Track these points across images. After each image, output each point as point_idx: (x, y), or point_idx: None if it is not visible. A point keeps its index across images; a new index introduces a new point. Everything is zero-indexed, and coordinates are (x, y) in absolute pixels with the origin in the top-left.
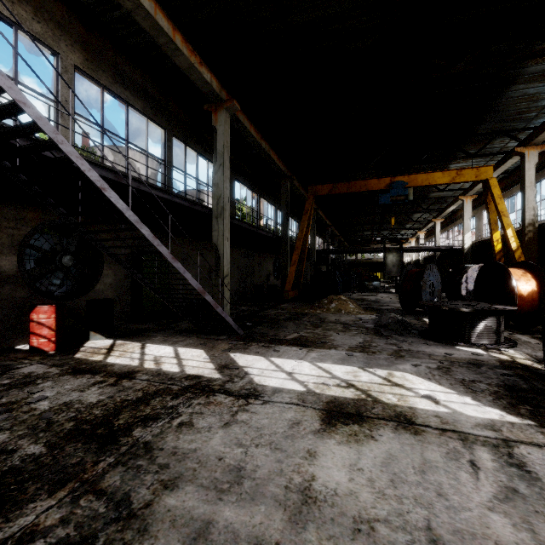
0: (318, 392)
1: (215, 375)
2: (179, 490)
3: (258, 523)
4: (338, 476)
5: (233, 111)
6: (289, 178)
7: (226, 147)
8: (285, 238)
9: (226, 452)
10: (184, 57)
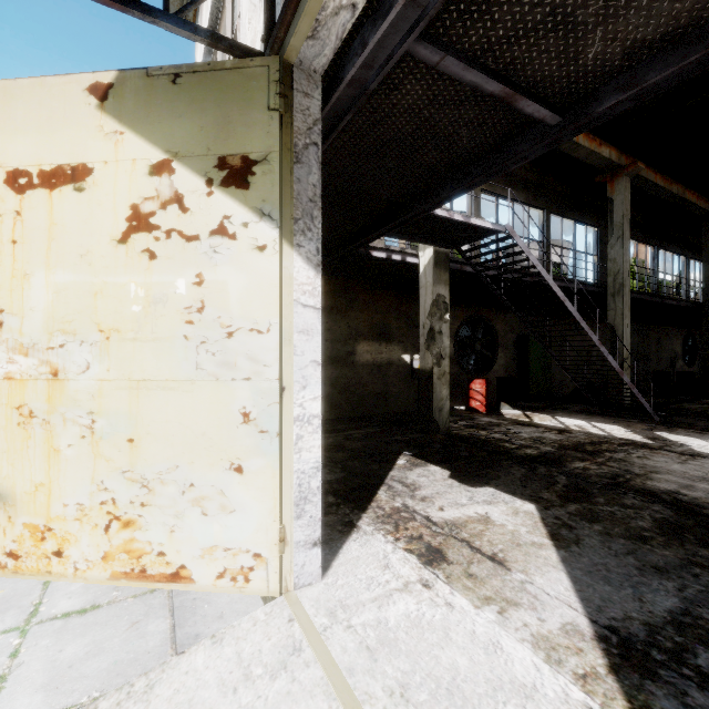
0: None
1: (647, 441)
2: (661, 475)
3: None
4: None
5: (635, 173)
6: None
7: (626, 216)
8: None
9: (688, 471)
10: (584, 149)
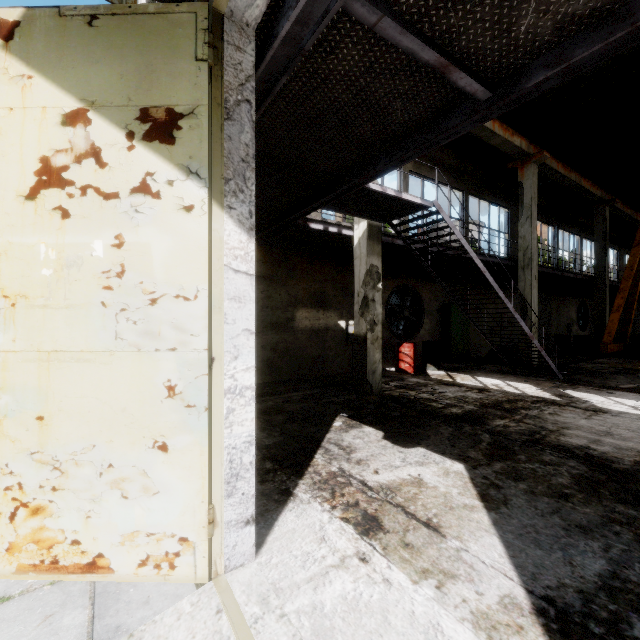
0: None
1: (556, 398)
2: (572, 430)
3: (630, 445)
4: None
5: (541, 161)
6: (607, 202)
7: (534, 199)
8: (601, 277)
9: (594, 426)
10: (499, 138)
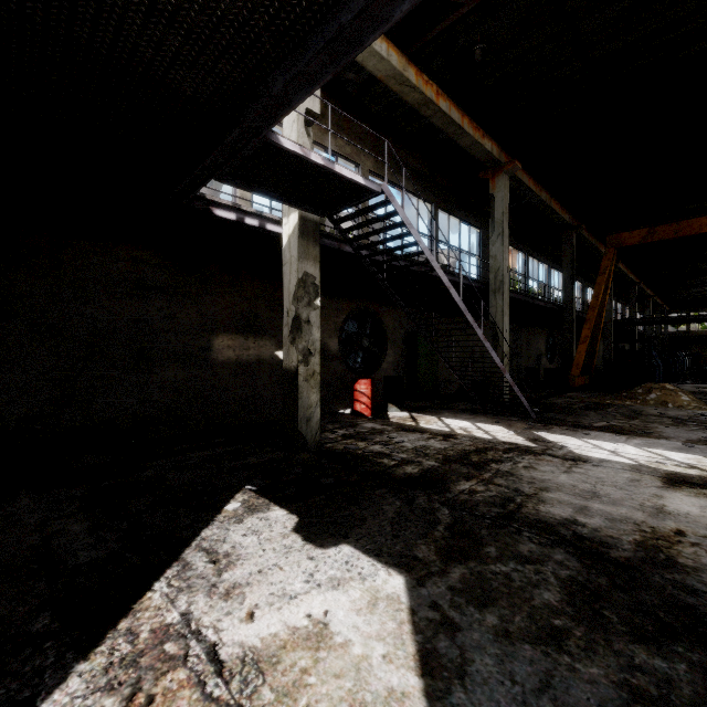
0: (653, 466)
1: (530, 444)
2: (552, 493)
3: (624, 512)
4: (688, 508)
5: (513, 173)
6: (574, 229)
7: (505, 214)
8: (569, 307)
9: (577, 484)
10: (469, 137)
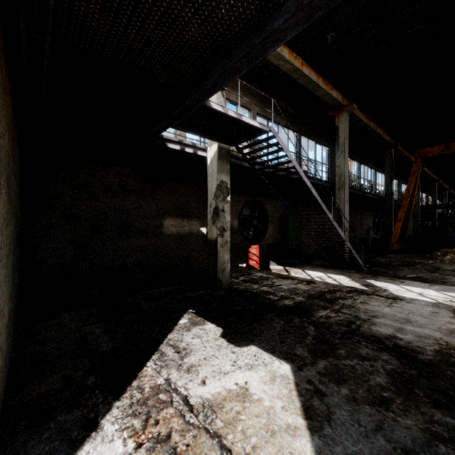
0: (448, 304)
1: (364, 288)
2: (380, 319)
3: (427, 332)
4: None
5: (351, 111)
6: (393, 145)
7: (346, 138)
8: (389, 197)
9: (396, 314)
10: (322, 90)
